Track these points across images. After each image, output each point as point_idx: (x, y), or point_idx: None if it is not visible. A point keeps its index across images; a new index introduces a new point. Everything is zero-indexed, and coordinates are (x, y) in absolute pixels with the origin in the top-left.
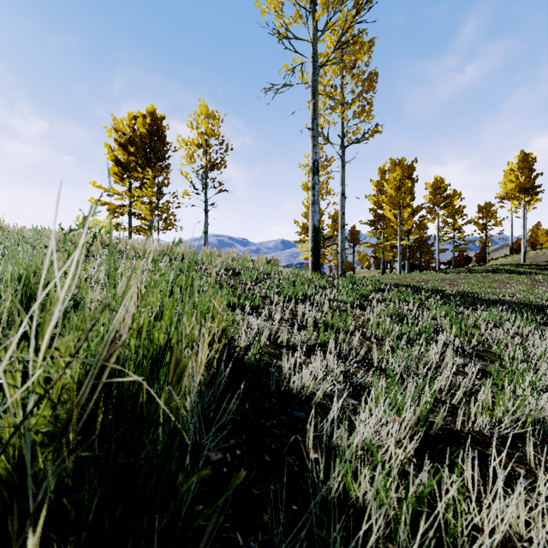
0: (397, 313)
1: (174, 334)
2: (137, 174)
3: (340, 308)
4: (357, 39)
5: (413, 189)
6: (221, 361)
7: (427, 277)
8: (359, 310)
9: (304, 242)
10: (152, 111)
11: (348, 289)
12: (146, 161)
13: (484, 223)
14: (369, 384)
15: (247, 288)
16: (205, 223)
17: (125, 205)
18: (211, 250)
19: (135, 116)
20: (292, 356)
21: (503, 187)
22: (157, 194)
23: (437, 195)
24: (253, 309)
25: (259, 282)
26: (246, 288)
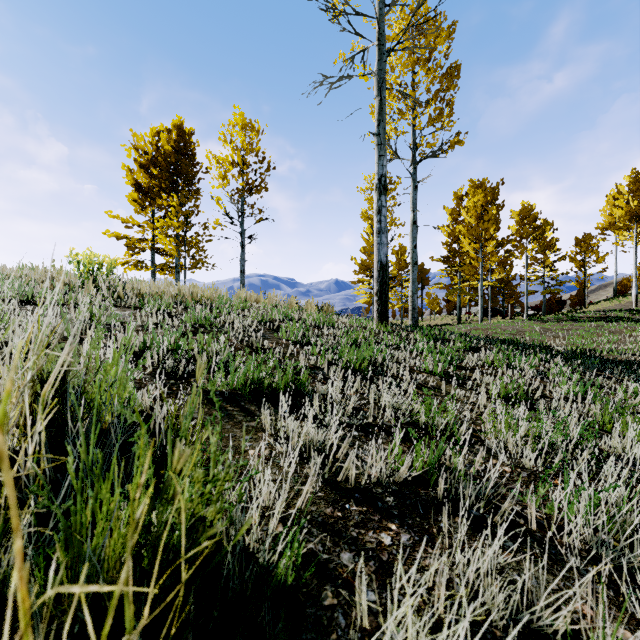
0: (518, 394)
1: (56, 549)
2: (161, 201)
3: (428, 384)
4: (433, 24)
5: (498, 217)
6: (185, 632)
7: (522, 328)
8: (459, 389)
9: (363, 283)
10: (179, 124)
11: (430, 349)
12: (172, 185)
13: (582, 259)
14: (555, 620)
15: (287, 354)
16: (241, 260)
17: (146, 239)
18: (247, 294)
19: (159, 131)
20: (369, 526)
21: (606, 215)
22: (184, 225)
23: (526, 225)
24: (294, 394)
25: (306, 342)
26: (286, 352)
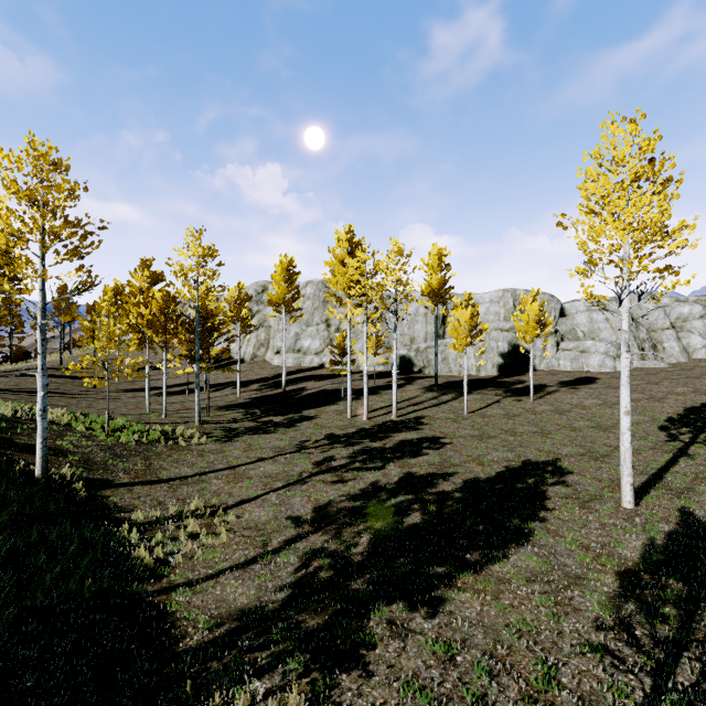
0: None
1: None
2: None
3: None
4: None
5: None
6: None
7: None
8: None
9: None
10: None
11: None
12: None
13: None
14: None
15: None
16: None
17: None
18: None
19: None
20: None
21: None
22: None
23: None
24: None
25: None
26: None
